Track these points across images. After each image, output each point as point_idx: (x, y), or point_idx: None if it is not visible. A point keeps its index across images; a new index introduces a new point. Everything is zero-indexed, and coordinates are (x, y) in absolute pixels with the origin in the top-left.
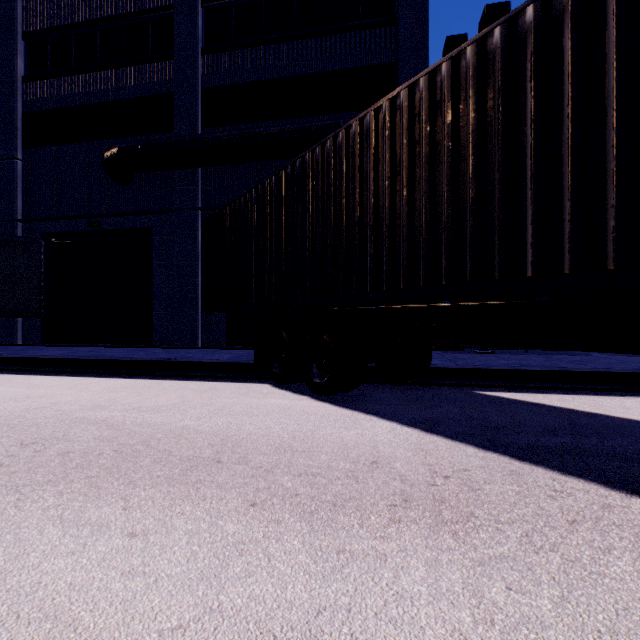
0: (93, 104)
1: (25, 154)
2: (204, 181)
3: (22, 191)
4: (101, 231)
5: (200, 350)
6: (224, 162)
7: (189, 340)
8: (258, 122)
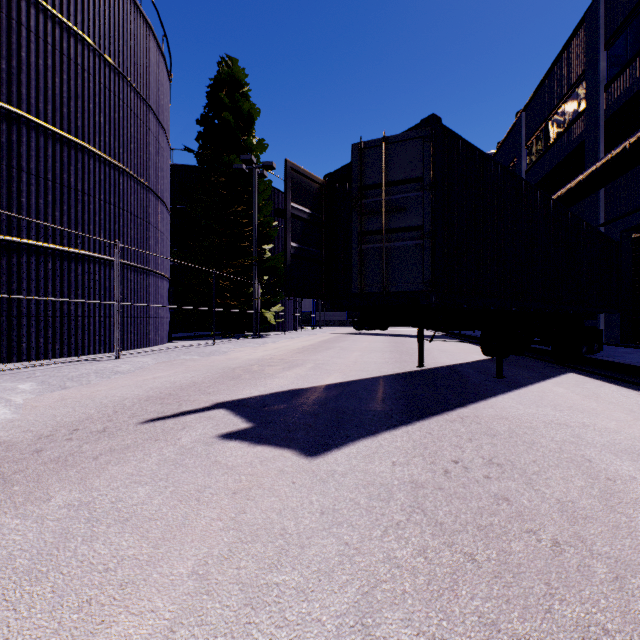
0: (549, 171)
1: None
2: (605, 200)
3: None
4: None
5: None
6: (598, 187)
7: None
8: None
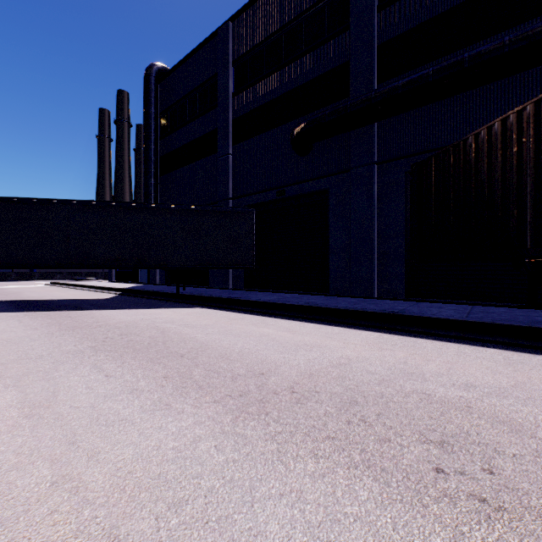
0: (279, 96)
1: (233, 149)
2: (380, 135)
3: (232, 177)
4: (285, 198)
5: (394, 301)
6: (411, 107)
7: (365, 290)
8: (445, 55)
